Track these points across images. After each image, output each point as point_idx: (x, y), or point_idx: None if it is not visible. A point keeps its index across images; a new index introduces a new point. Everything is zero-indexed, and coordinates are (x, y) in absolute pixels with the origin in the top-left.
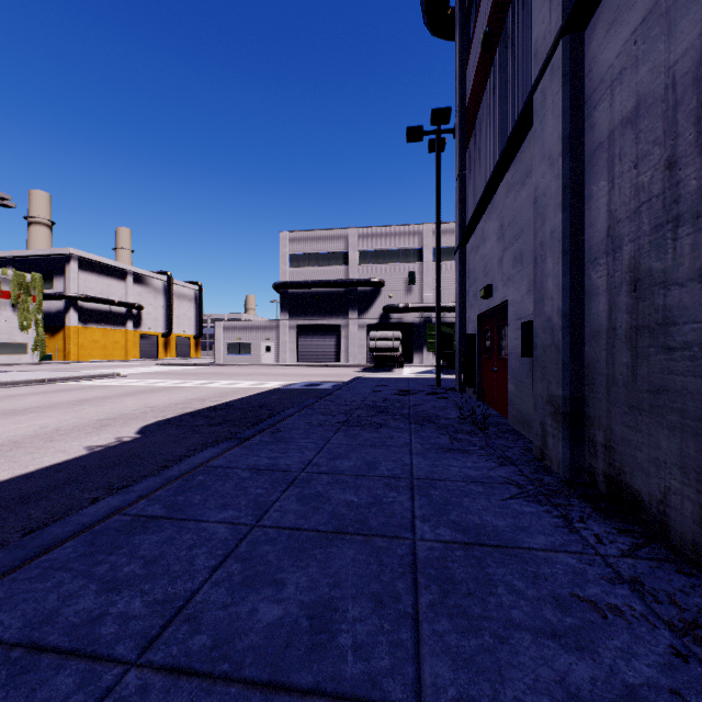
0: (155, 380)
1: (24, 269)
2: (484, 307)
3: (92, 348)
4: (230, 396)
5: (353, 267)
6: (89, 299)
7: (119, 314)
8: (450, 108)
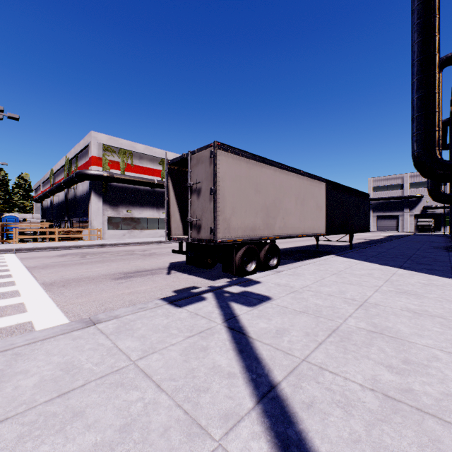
0: None
1: None
2: None
3: None
4: (384, 235)
5: (406, 190)
6: None
7: None
8: None
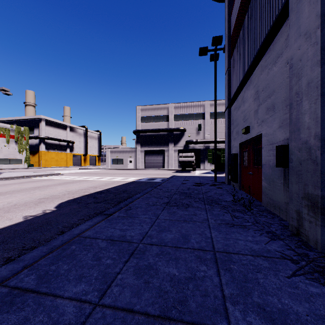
0: (76, 176)
1: (21, 125)
2: (243, 139)
3: (51, 161)
4: (110, 185)
5: (171, 122)
6: (49, 139)
7: (63, 145)
8: (222, 36)
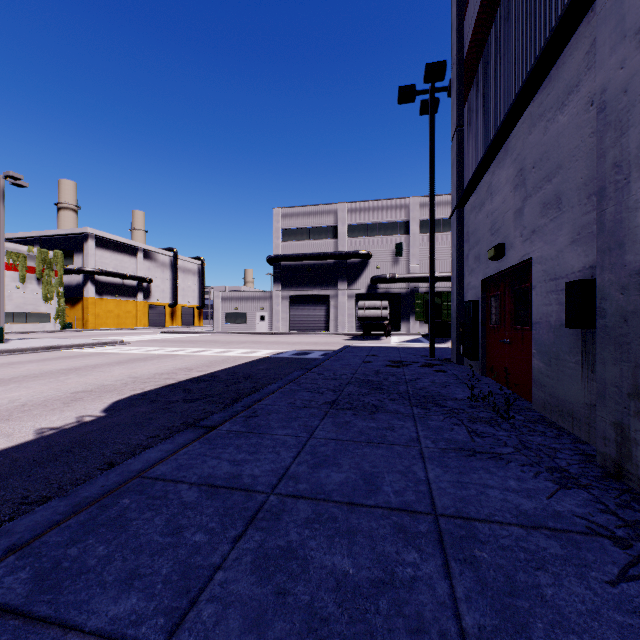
0: (153, 347)
1: (49, 247)
2: (491, 270)
3: (107, 317)
4: (218, 365)
5: (342, 240)
6: (104, 274)
7: (130, 286)
8: (445, 61)
